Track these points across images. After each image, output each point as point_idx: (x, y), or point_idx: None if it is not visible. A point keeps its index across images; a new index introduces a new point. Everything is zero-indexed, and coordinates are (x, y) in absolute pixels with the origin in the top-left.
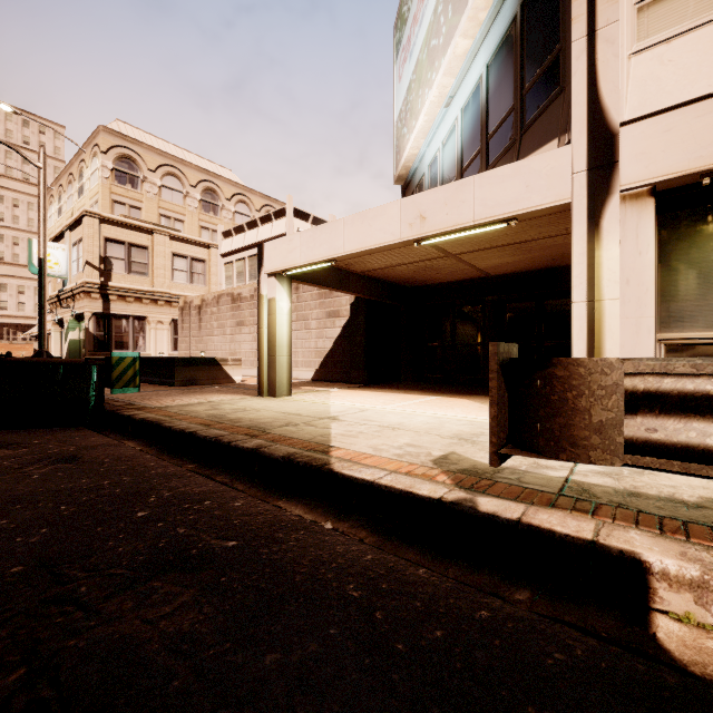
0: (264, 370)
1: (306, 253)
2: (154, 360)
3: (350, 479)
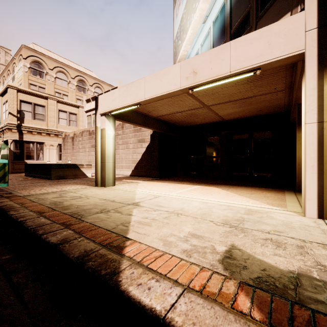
0: (98, 171)
1: (122, 100)
2: (41, 165)
3: (136, 305)
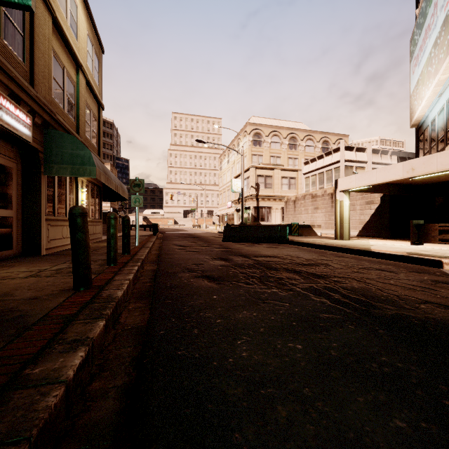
0: (338, 229)
1: (358, 183)
2: None
3: (377, 252)
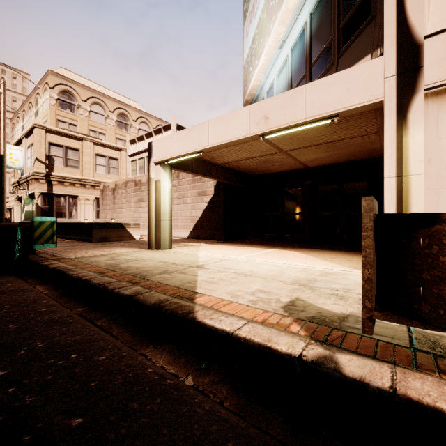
0: (152, 231)
1: (182, 147)
2: (79, 224)
3: (211, 329)
